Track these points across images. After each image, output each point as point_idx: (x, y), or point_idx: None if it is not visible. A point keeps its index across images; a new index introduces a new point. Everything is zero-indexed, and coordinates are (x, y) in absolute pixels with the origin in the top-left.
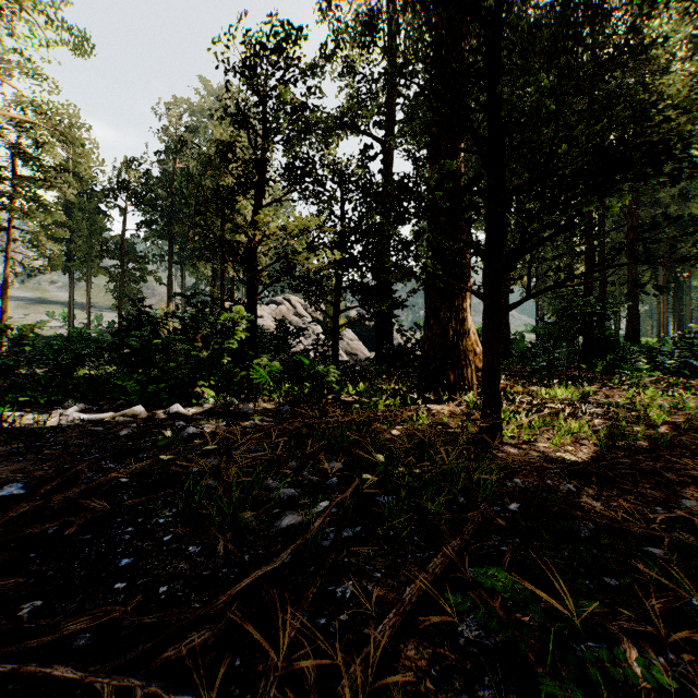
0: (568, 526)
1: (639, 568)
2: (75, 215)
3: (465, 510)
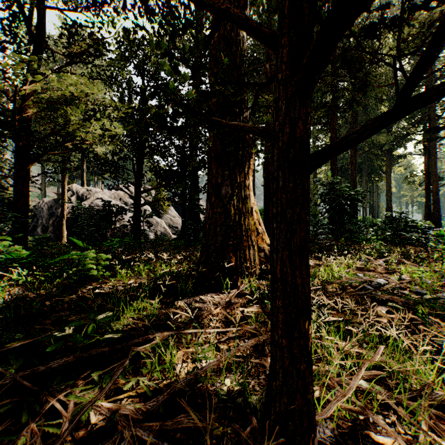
0: None
1: None
2: None
3: None
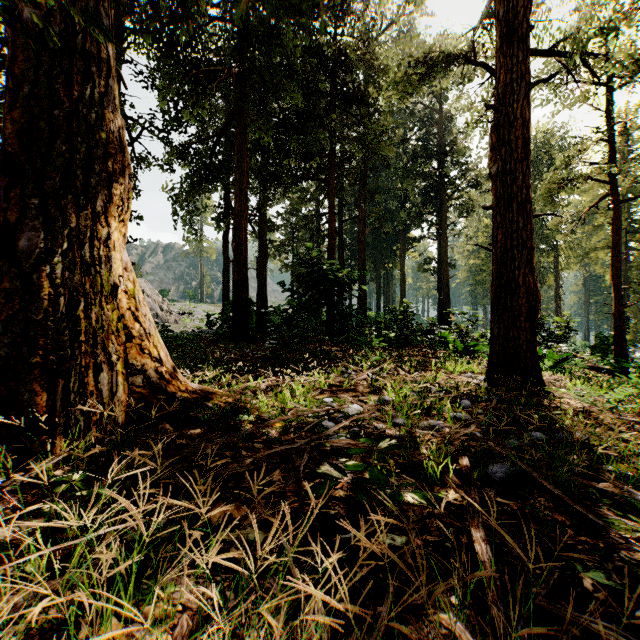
0: None
1: None
2: None
3: None
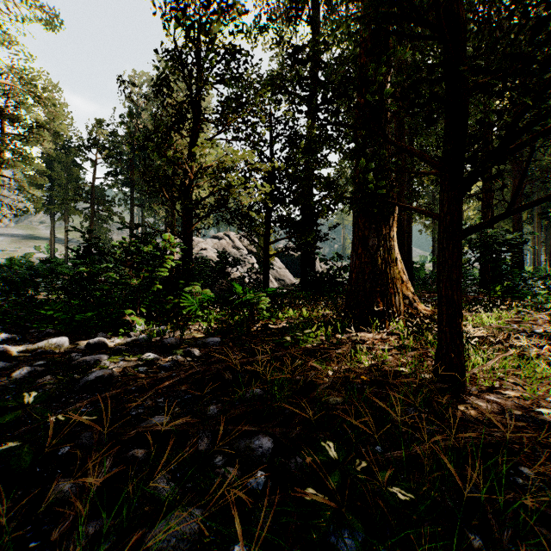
0: None
1: None
2: (55, 167)
3: None
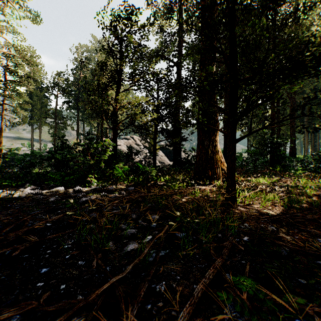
0: (276, 249)
1: (317, 274)
2: (34, 98)
3: (221, 241)
